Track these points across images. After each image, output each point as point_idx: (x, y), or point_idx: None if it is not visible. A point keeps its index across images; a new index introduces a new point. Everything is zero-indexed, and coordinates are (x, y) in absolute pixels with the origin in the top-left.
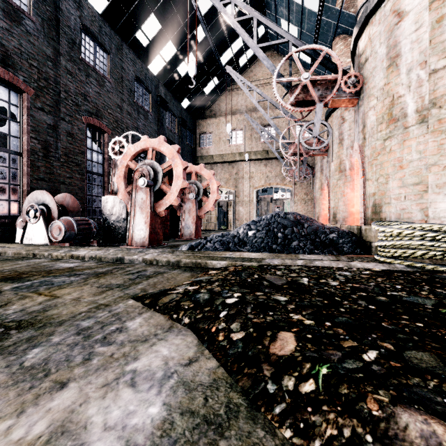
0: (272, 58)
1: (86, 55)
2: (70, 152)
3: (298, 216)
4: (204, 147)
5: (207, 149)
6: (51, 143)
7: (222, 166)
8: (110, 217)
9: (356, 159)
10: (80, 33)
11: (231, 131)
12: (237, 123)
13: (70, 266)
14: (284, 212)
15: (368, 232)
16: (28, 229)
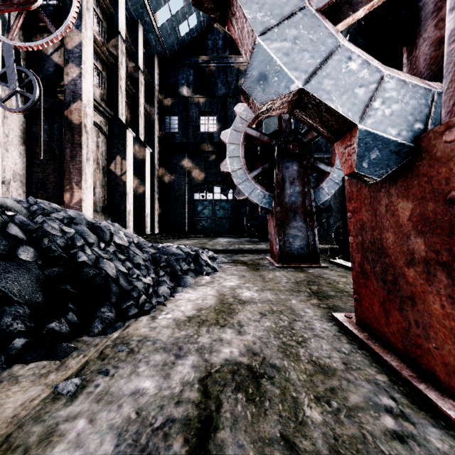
0: None
1: None
2: None
3: None
4: None
5: None
6: None
7: None
8: None
9: None
10: None
11: None
12: None
13: None
14: None
15: None
16: None
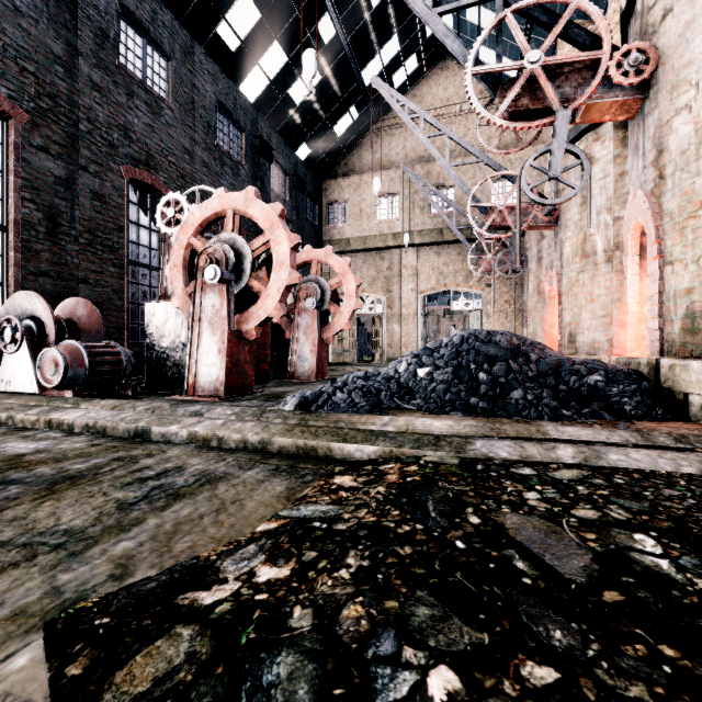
0: (449, 72)
1: (127, 59)
2: (97, 228)
3: (515, 338)
4: (335, 225)
5: (339, 228)
6: (63, 211)
7: (365, 256)
8: (159, 340)
9: (634, 224)
10: (117, 21)
11: (380, 197)
12: (390, 184)
13: (21, 451)
14: (487, 332)
15: (681, 372)
16: (4, 364)
